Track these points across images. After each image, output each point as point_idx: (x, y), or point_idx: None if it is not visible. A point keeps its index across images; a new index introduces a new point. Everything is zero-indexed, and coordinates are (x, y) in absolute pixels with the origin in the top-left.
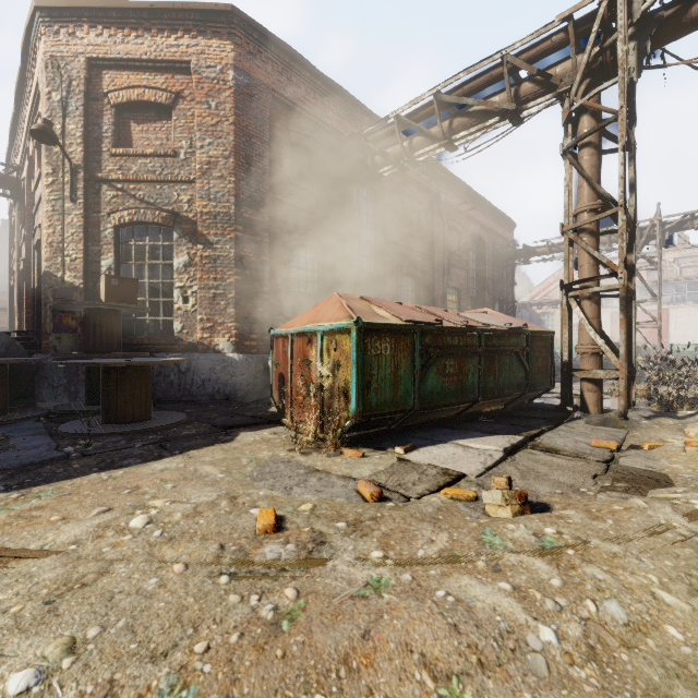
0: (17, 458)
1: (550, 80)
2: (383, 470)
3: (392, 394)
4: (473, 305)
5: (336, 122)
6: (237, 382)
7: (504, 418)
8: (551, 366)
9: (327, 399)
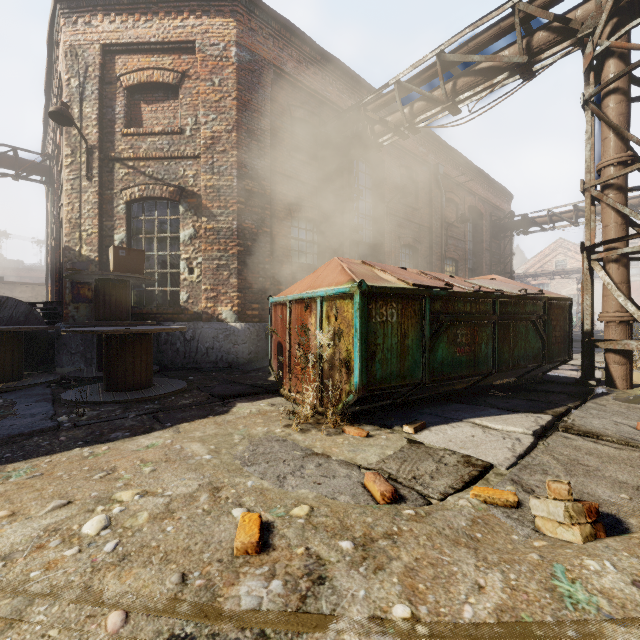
0: (10, 427)
1: (568, 24)
2: (392, 455)
3: (398, 365)
4: (470, 276)
5: (335, 96)
6: (239, 350)
7: (518, 392)
8: (569, 336)
9: (327, 370)
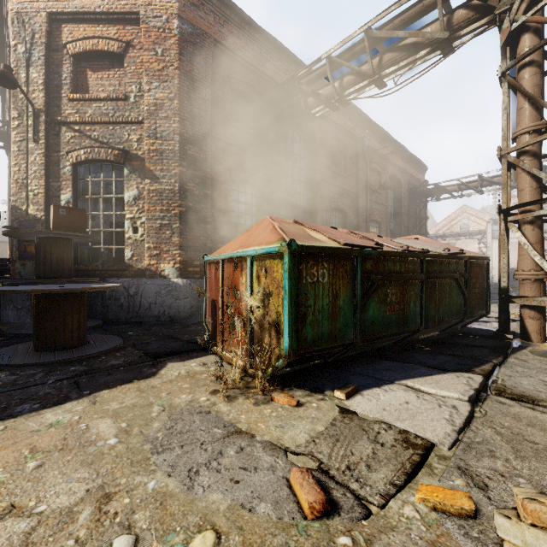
0: None
1: (487, 2)
2: (323, 432)
3: (330, 327)
4: (391, 237)
5: (272, 72)
6: (180, 305)
7: (442, 346)
8: (486, 292)
9: (257, 332)
